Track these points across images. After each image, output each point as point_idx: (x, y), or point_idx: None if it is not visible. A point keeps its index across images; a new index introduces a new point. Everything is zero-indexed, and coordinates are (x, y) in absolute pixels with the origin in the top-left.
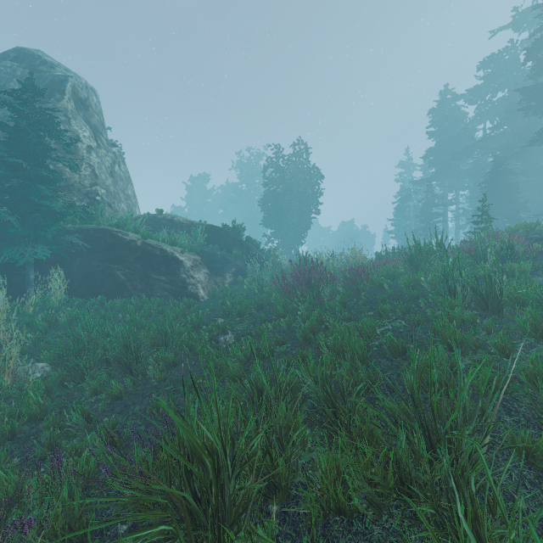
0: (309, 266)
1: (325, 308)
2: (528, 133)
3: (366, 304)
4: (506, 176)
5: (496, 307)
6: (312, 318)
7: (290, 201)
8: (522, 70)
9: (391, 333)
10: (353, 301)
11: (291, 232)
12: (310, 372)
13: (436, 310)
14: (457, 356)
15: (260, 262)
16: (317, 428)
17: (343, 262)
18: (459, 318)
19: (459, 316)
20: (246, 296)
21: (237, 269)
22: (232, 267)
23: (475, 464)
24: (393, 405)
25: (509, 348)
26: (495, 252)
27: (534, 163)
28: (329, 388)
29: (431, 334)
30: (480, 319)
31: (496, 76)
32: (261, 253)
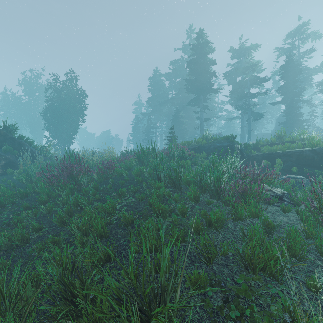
0: (73, 161)
1: (82, 193)
2: (187, 100)
3: (112, 187)
4: (180, 118)
5: (179, 186)
6: (69, 203)
7: (64, 112)
8: (185, 71)
9: (126, 207)
10: (104, 185)
11: (64, 134)
12: (56, 259)
13: (151, 189)
14: (162, 234)
15: (33, 156)
16: (54, 321)
17: (101, 157)
18: (162, 195)
19: (162, 193)
20: (13, 186)
21: (7, 162)
22: (1, 160)
23: (173, 322)
24: (119, 285)
25: (185, 211)
26: (178, 156)
27: (190, 114)
28: (67, 279)
29: (148, 207)
30: (172, 193)
31: (176, 70)
32: (34, 149)
